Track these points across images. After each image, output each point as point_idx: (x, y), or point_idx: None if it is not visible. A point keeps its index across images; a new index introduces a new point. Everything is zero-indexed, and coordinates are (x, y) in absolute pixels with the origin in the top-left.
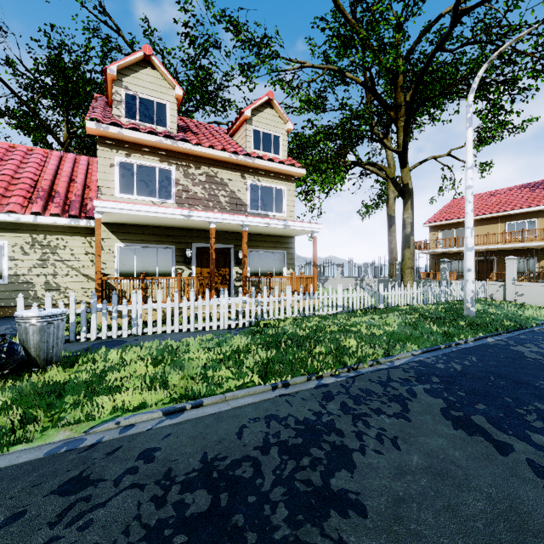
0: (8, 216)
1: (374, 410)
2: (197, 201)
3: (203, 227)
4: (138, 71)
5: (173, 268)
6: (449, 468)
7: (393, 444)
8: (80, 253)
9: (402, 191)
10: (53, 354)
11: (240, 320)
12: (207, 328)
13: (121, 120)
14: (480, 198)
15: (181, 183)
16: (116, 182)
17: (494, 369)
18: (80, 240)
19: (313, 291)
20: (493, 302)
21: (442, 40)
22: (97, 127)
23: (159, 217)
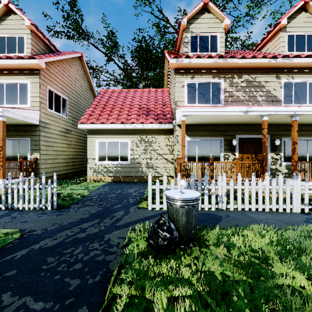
0: (131, 125)
1: None
2: (239, 102)
3: (247, 121)
4: (198, 18)
5: (222, 154)
6: None
7: None
8: (163, 145)
9: None
10: (193, 233)
11: None
12: (280, 210)
13: (188, 54)
14: None
15: (227, 90)
16: (185, 97)
17: None
18: (163, 137)
19: None
20: None
21: None
22: (176, 61)
23: (223, 115)
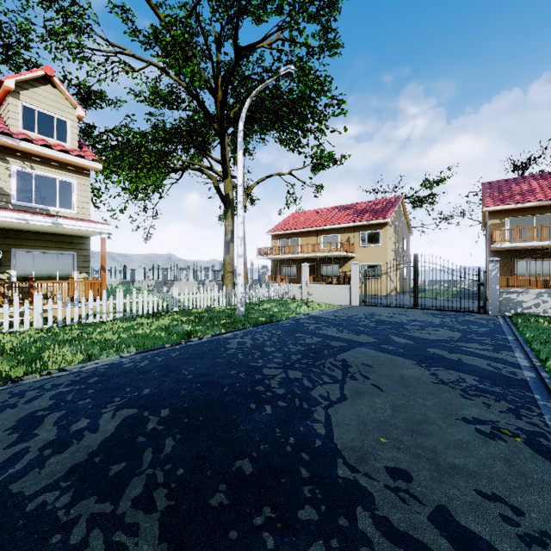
0: None
1: None
2: None
3: None
4: None
5: None
6: None
7: None
8: None
9: (225, 200)
10: None
11: None
12: None
13: None
14: (309, 214)
15: None
16: None
17: (174, 362)
18: None
19: (101, 297)
20: (288, 301)
21: (232, 68)
22: None
23: None
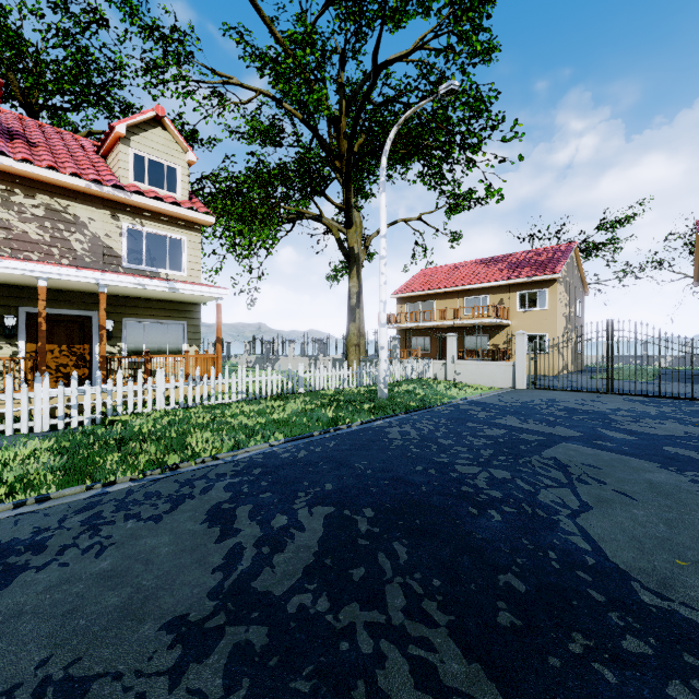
0: None
1: (128, 516)
2: (29, 244)
3: (36, 284)
4: None
5: None
6: (132, 568)
7: (97, 553)
8: None
9: (348, 255)
10: None
11: (73, 418)
12: (9, 432)
13: None
14: (446, 270)
15: None
16: None
17: (337, 453)
18: None
19: (217, 375)
20: (431, 382)
21: (368, 90)
22: None
23: None
